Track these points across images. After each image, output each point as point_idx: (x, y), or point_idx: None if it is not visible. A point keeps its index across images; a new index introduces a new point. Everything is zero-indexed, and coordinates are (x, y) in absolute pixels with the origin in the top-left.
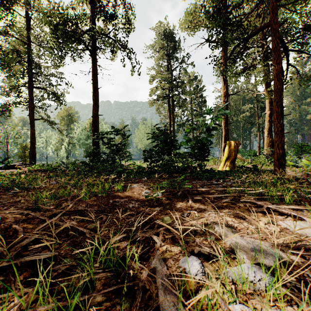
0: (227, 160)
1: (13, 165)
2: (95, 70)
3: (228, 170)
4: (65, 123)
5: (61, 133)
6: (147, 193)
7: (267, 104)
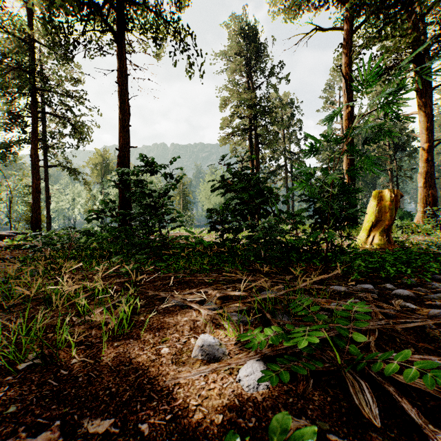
0: (374, 228)
1: None
2: (123, 67)
3: (377, 248)
4: (99, 173)
5: (89, 187)
6: (208, 355)
7: (422, 131)
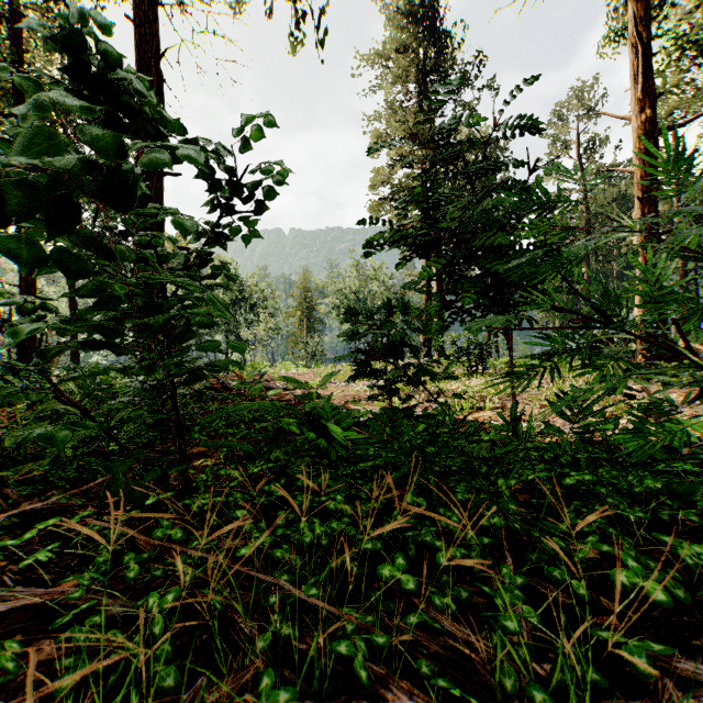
0: None
1: None
2: None
3: None
4: None
5: None
6: None
7: None
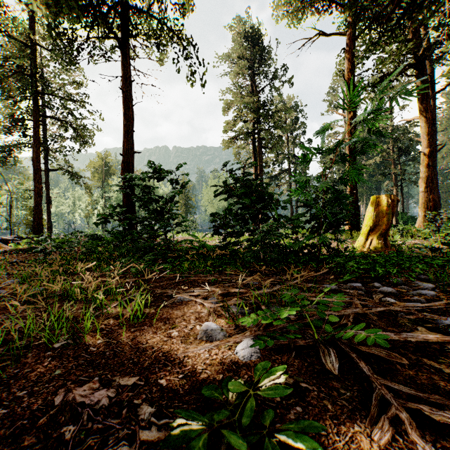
0: (372, 232)
1: (2, 240)
2: (127, 73)
3: (374, 251)
4: (100, 176)
5: (91, 191)
6: (211, 337)
7: (423, 136)
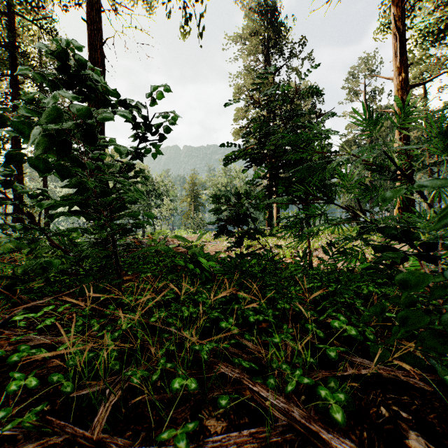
0: None
1: None
2: None
3: None
4: None
5: None
6: None
7: None
